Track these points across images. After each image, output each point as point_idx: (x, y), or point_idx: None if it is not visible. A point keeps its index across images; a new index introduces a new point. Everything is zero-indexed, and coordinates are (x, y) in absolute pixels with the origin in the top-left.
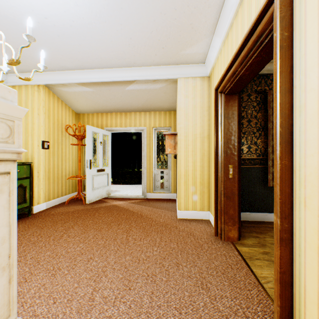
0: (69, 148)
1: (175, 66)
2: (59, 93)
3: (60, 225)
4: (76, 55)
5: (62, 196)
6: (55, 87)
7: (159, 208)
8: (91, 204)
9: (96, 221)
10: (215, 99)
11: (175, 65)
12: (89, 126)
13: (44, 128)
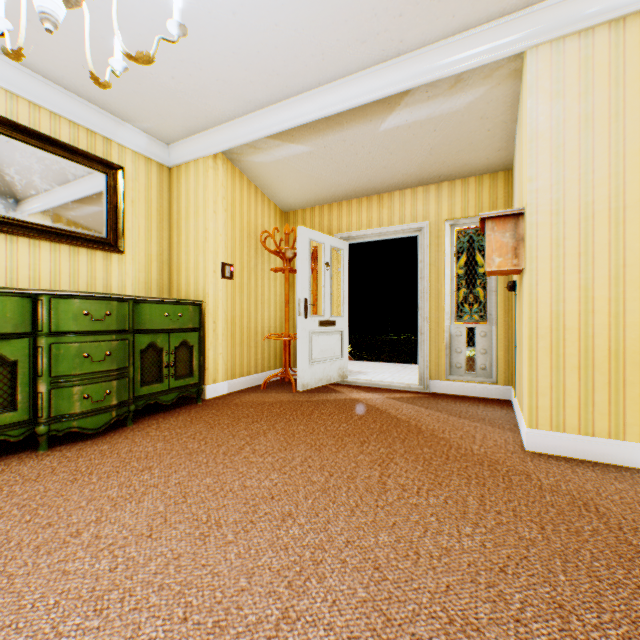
0: (268, 281)
1: (520, 13)
2: (250, 171)
3: (243, 426)
4: (270, 61)
5: (255, 372)
6: (241, 157)
7: (466, 418)
8: (308, 392)
9: (312, 427)
10: None
11: (518, 10)
12: (304, 228)
13: (225, 240)
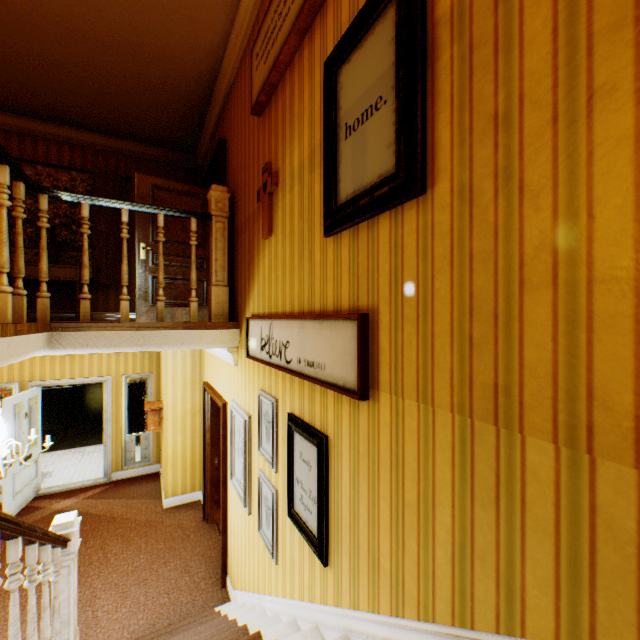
0: None
1: None
2: None
3: None
4: None
5: None
6: None
7: (138, 497)
8: None
9: None
10: (203, 393)
11: None
12: (11, 399)
13: None
